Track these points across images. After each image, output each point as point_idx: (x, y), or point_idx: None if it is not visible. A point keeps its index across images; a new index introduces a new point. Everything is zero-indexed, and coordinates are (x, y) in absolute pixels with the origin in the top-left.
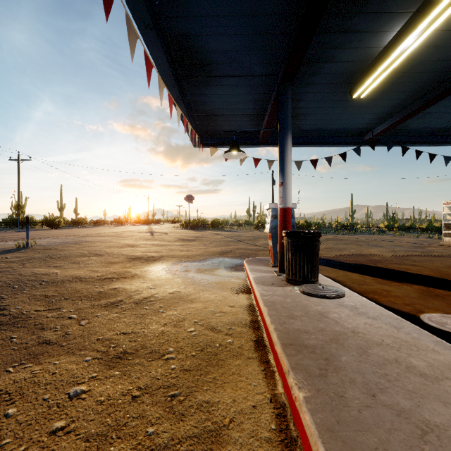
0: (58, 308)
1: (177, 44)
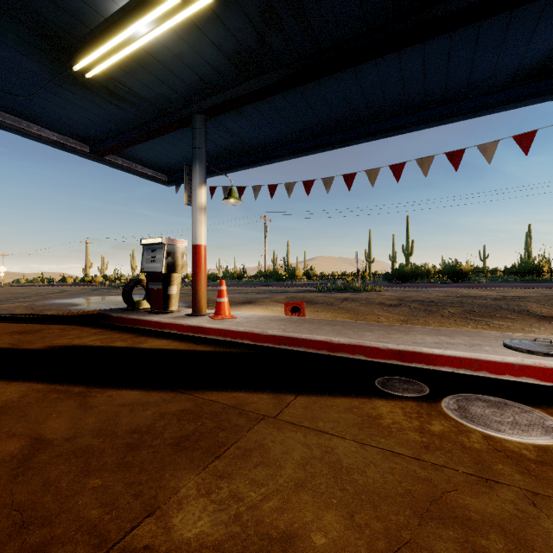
0: (455, 314)
1: (527, 77)
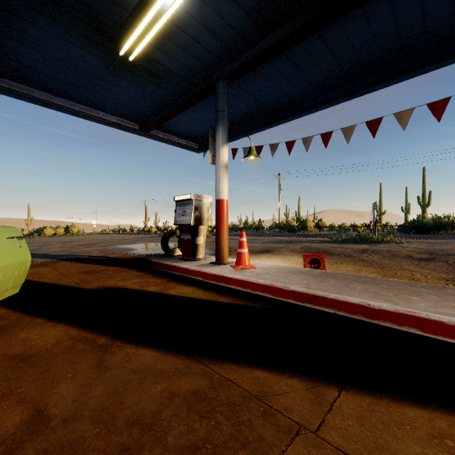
0: None
1: None
